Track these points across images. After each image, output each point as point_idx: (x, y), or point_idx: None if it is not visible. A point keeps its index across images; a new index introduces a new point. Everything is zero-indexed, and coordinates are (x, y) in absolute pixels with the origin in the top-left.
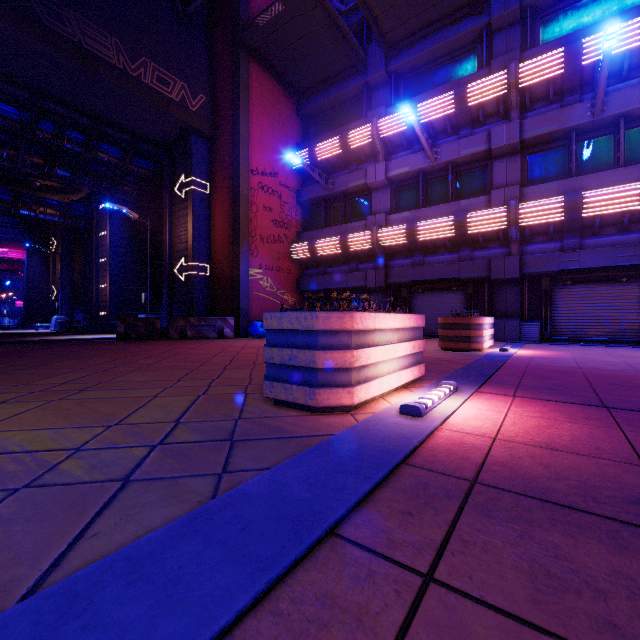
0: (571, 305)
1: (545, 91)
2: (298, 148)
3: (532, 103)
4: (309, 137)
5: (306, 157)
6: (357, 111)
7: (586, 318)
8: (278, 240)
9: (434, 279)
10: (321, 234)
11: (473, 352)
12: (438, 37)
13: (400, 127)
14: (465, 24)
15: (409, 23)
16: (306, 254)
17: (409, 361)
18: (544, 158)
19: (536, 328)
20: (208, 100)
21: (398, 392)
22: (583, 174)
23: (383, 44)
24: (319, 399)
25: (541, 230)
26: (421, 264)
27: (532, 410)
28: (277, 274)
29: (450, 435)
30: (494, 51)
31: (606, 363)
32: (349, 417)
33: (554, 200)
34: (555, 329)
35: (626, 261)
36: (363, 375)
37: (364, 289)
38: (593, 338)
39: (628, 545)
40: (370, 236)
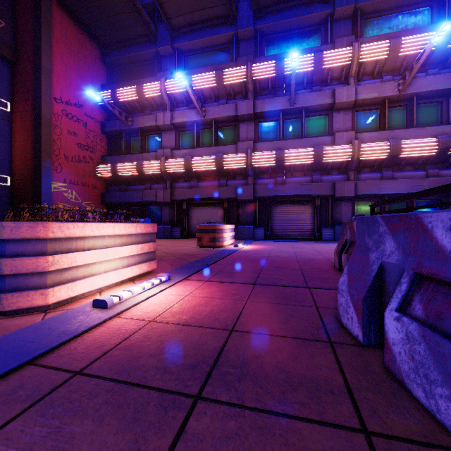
0: (280, 217)
1: (267, 85)
2: (103, 88)
3: (261, 91)
4: (113, 82)
5: (109, 97)
6: (151, 70)
7: (288, 225)
8: (83, 160)
9: (204, 198)
10: (122, 159)
11: (217, 248)
12: (206, 32)
13: (181, 88)
14: (223, 29)
15: (186, 16)
16: (109, 174)
17: (137, 259)
18: (267, 126)
19: (262, 231)
20: (8, 27)
21: (121, 285)
22: (286, 139)
23: (168, 25)
24: (6, 303)
25: (265, 170)
26: (195, 187)
27: (206, 291)
28: (82, 188)
29: (116, 323)
30: (240, 52)
31: (285, 252)
32: (39, 316)
33: (271, 153)
34: (272, 231)
35: (305, 192)
36: (67, 276)
37: (156, 203)
38: (291, 237)
39: (142, 417)
40: (159, 164)
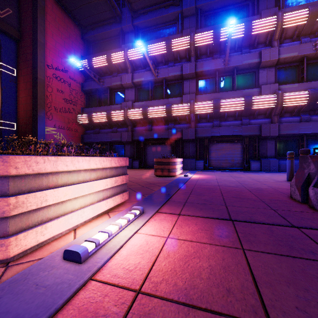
0: (216, 152)
1: (206, 50)
2: (82, 58)
3: (200, 55)
4: (89, 54)
5: (87, 64)
6: (117, 44)
7: (222, 158)
8: (68, 111)
9: (156, 138)
10: (96, 110)
11: (171, 177)
12: (158, 12)
13: (139, 56)
14: (171, 9)
15: (143, 1)
16: (87, 121)
17: (111, 192)
18: (205, 82)
19: (202, 163)
20: (14, 14)
21: (96, 219)
22: (221, 92)
23: (130, 8)
24: None
25: (204, 116)
26: (150, 130)
27: (187, 231)
28: (67, 131)
29: (91, 297)
30: (184, 26)
31: (230, 182)
32: None
33: (209, 102)
34: (210, 164)
35: (237, 133)
36: (35, 219)
37: (121, 142)
38: (224, 168)
39: None
40: (123, 113)
